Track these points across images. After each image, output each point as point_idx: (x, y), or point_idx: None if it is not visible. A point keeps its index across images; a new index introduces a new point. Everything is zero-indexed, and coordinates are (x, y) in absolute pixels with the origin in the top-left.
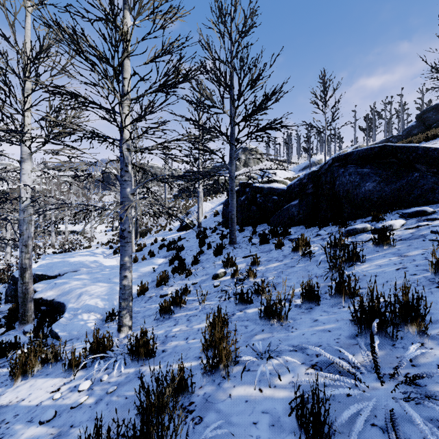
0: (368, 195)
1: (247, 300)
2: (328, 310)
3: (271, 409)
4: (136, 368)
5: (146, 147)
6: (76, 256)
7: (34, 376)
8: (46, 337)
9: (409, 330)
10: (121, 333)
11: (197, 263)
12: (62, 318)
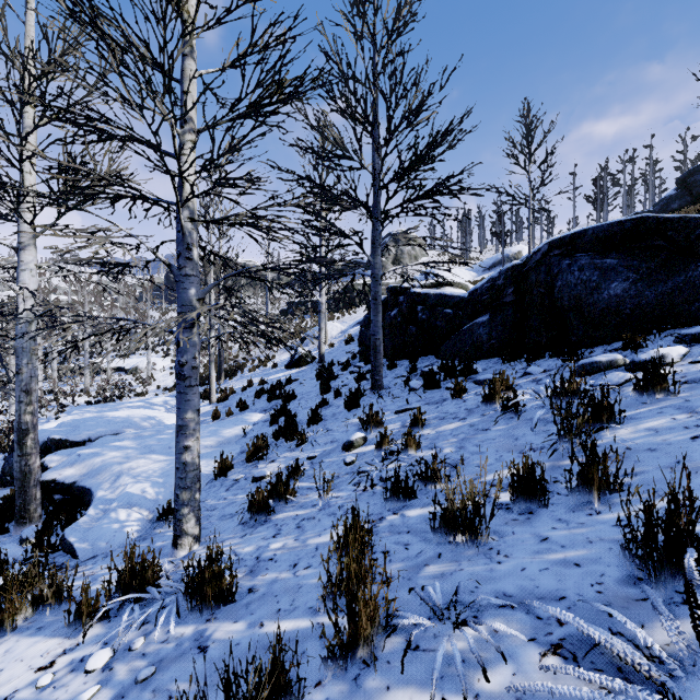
0: (615, 304)
1: (407, 493)
2: (567, 518)
3: None
4: (197, 624)
5: (225, 217)
6: (121, 409)
7: (17, 631)
8: (55, 551)
9: None
10: (178, 548)
11: (318, 421)
12: (84, 517)
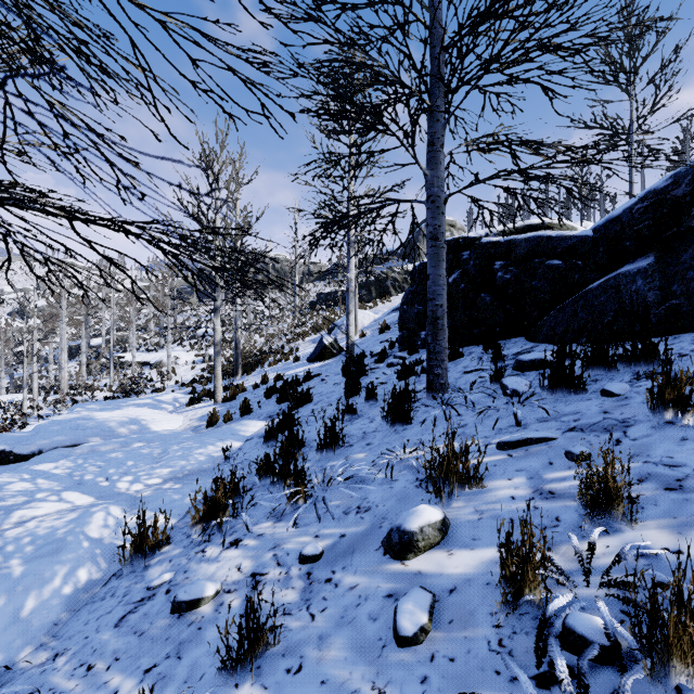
0: None
1: None
2: None
3: None
4: None
5: None
6: (124, 407)
7: None
8: None
9: None
10: None
11: (336, 446)
12: None
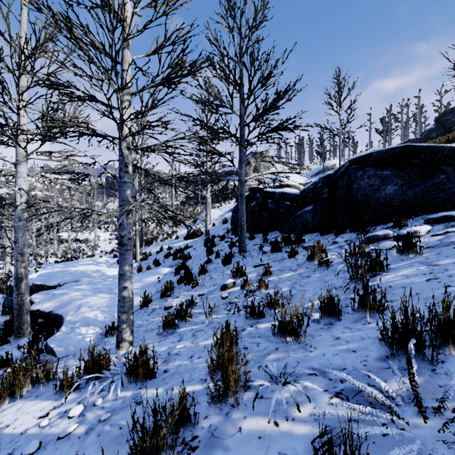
0: (389, 199)
1: (259, 314)
2: (351, 326)
3: (290, 450)
4: (134, 390)
5: (148, 146)
6: (78, 266)
7: (23, 398)
8: (41, 353)
9: (451, 352)
10: (120, 349)
11: (205, 272)
12: (59, 332)
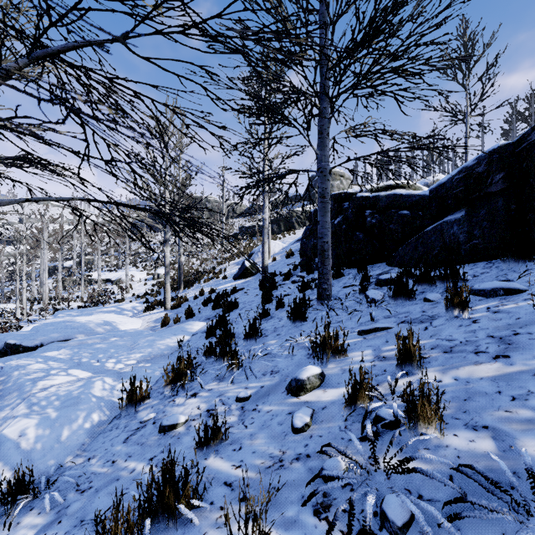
0: None
1: None
2: None
3: None
4: None
5: None
6: (95, 313)
7: None
8: None
9: None
10: None
11: (256, 336)
12: None
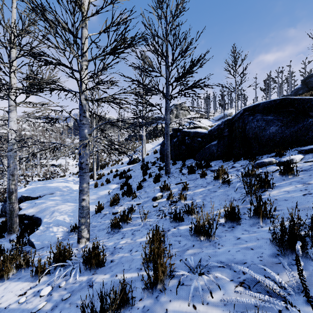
0: (272, 136)
1: (180, 219)
2: (249, 229)
3: None
4: (88, 276)
5: (100, 98)
6: (54, 183)
7: (9, 279)
8: (25, 245)
9: None
10: (80, 243)
11: (141, 188)
12: (38, 230)
